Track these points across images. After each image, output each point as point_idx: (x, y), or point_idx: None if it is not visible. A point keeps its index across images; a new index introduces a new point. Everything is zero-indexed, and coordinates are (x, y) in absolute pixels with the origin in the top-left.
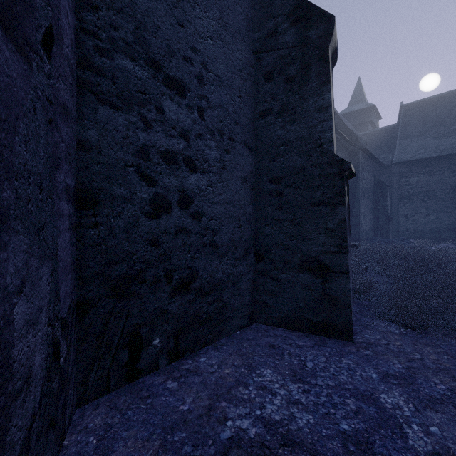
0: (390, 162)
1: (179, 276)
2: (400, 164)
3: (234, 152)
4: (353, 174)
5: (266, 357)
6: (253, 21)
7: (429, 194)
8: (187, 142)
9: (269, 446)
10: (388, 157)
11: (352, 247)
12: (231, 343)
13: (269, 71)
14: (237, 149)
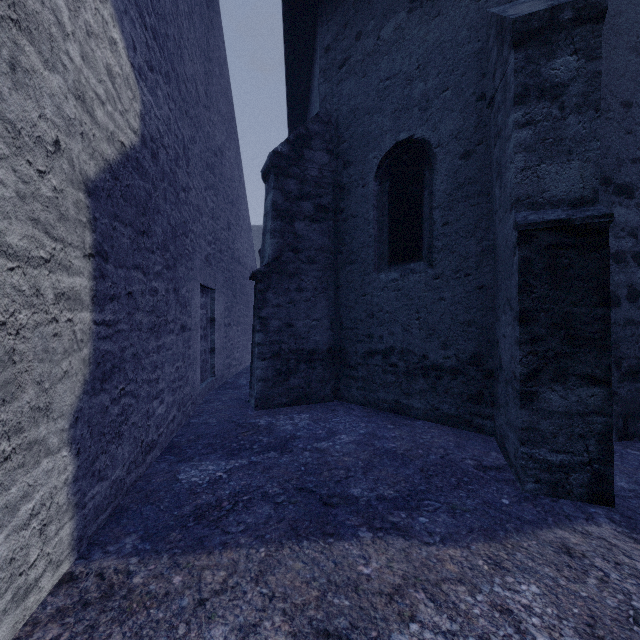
0: None
1: (627, 364)
2: None
3: None
4: None
5: None
6: None
7: None
8: (635, 239)
9: None
10: None
11: None
12: None
13: None
14: None
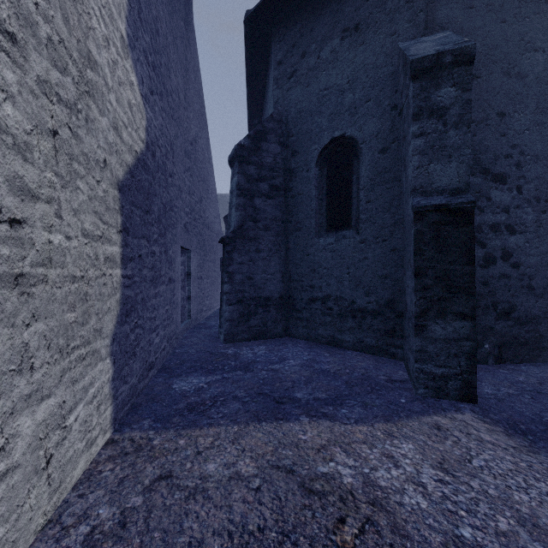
0: None
1: (501, 307)
2: None
3: None
4: None
5: None
6: None
7: None
8: (508, 214)
9: None
10: None
11: None
12: None
13: None
14: None
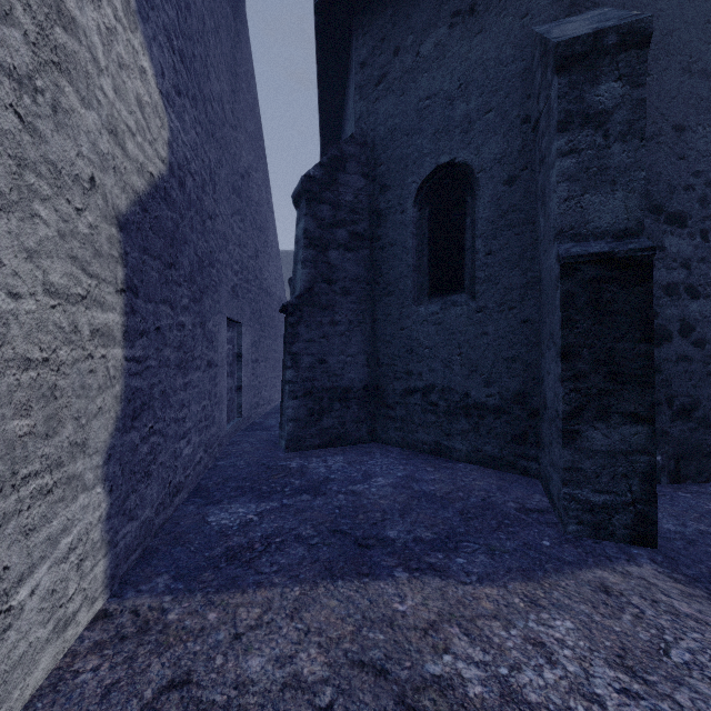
0: None
1: (679, 402)
2: None
3: None
4: None
5: None
6: None
7: None
8: (688, 271)
9: None
10: None
11: None
12: None
13: None
14: None
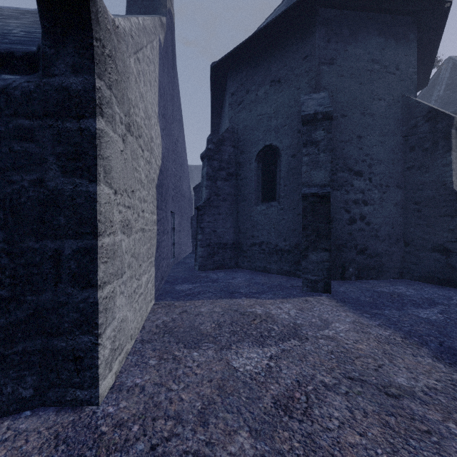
0: None
1: (359, 247)
2: None
3: (389, 192)
4: None
5: (403, 285)
6: (402, 121)
7: None
8: (363, 194)
9: (392, 293)
10: None
11: None
12: (386, 281)
13: (412, 146)
14: (391, 190)
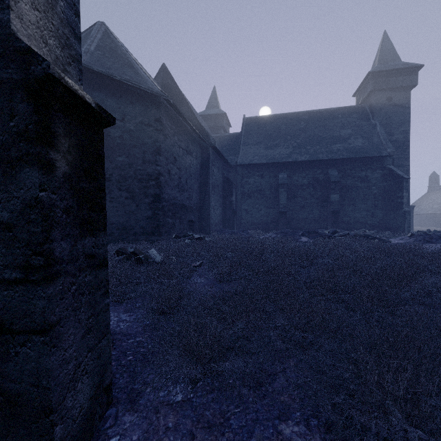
0: (235, 163)
1: None
2: (243, 166)
3: None
4: (94, 110)
5: None
6: None
7: (262, 193)
8: None
9: None
10: (234, 159)
11: (198, 240)
12: None
13: None
14: None
